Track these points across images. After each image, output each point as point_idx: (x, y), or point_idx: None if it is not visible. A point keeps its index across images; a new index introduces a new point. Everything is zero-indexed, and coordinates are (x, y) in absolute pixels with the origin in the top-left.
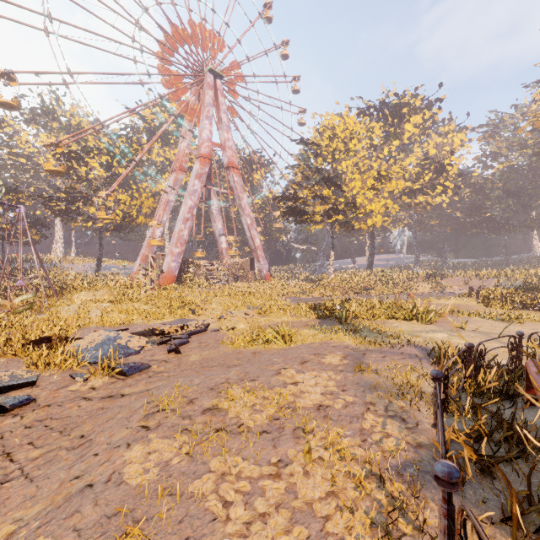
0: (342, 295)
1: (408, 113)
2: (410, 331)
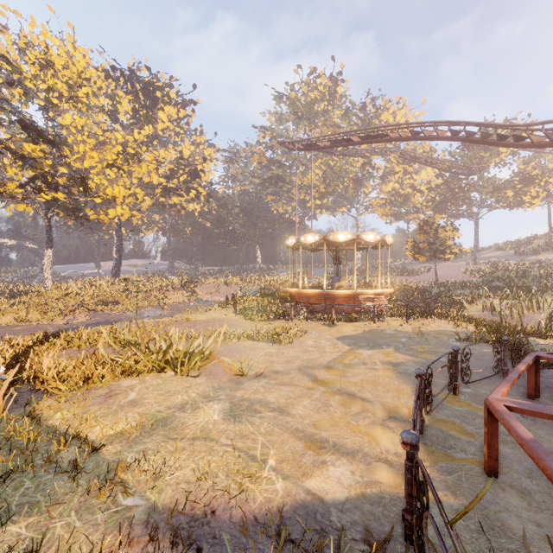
0: (64, 317)
1: (163, 99)
2: (162, 411)
